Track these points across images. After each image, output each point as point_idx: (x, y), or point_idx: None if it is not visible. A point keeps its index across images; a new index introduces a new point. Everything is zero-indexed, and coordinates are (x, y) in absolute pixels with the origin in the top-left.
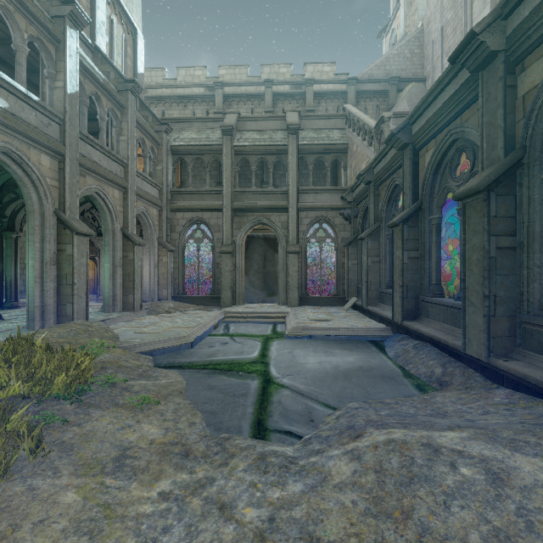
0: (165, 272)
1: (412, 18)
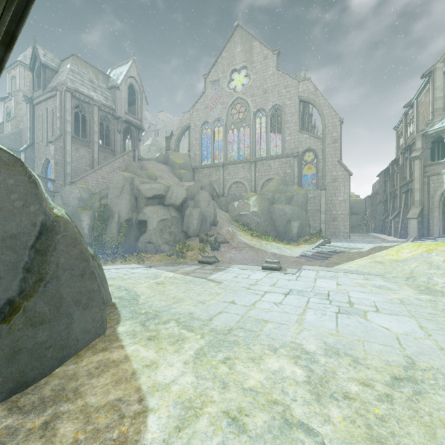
0: None
1: (19, 111)
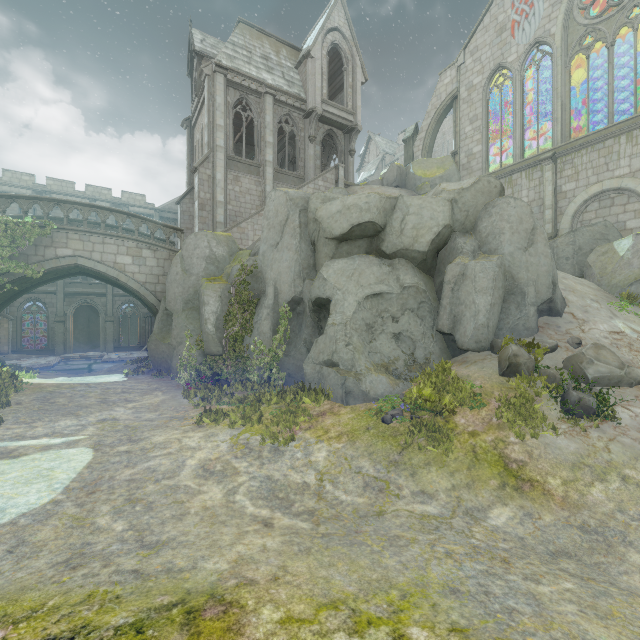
0: (6, 334)
1: None
